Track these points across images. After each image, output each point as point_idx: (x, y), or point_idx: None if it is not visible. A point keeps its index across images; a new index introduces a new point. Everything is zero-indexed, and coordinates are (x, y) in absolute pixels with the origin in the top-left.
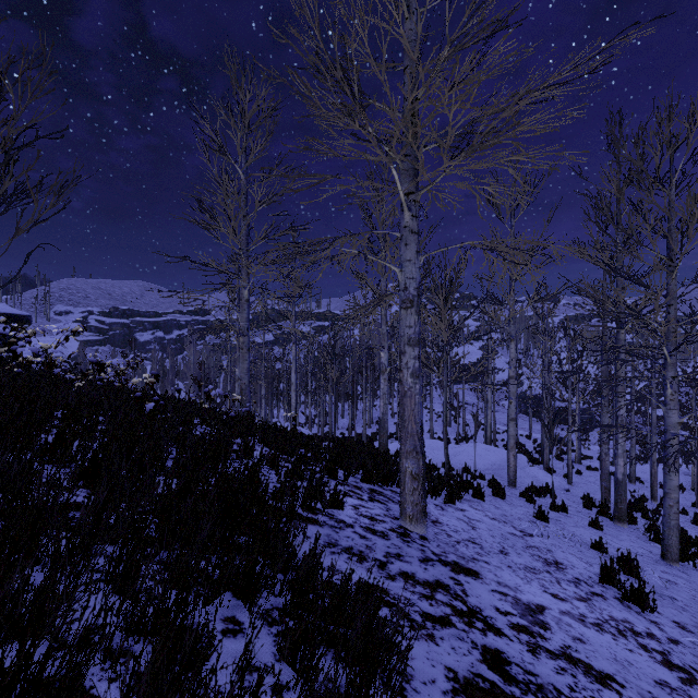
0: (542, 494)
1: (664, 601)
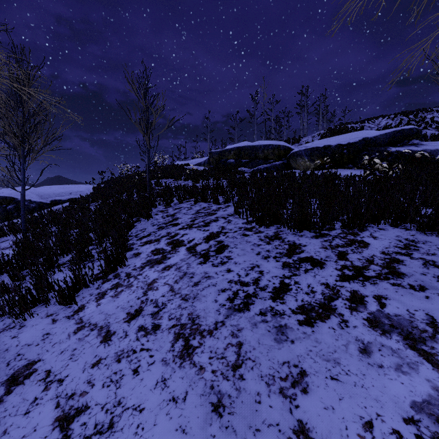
0: None
1: None
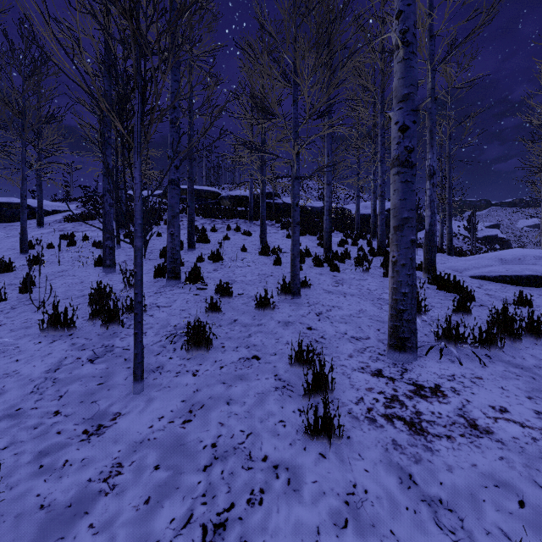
0: (379, 255)
1: (232, 234)
